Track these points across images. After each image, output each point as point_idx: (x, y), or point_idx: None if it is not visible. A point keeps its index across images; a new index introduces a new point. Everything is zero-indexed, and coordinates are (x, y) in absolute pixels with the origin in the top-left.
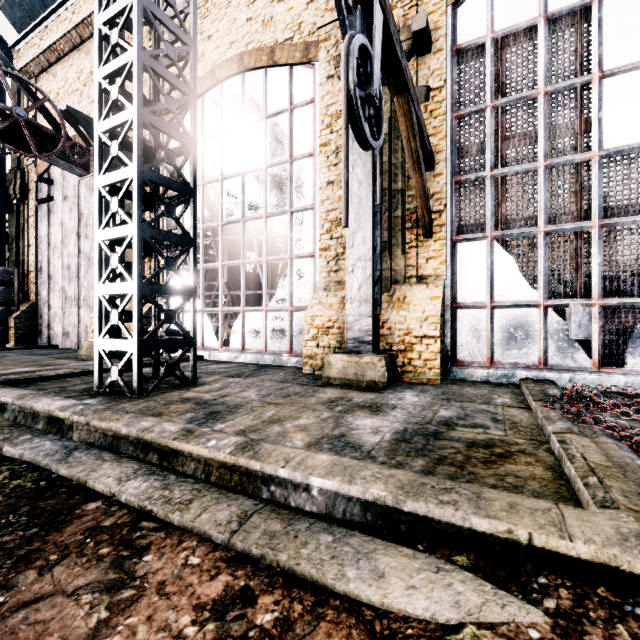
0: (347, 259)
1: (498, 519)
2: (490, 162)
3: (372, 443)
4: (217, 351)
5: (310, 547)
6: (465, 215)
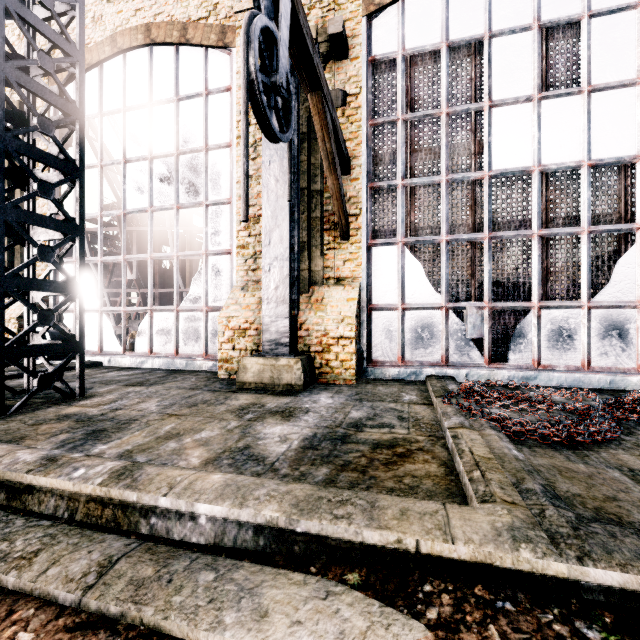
0: (264, 258)
1: (389, 529)
2: (401, 172)
3: (278, 453)
4: (119, 356)
5: (185, 592)
6: (379, 220)
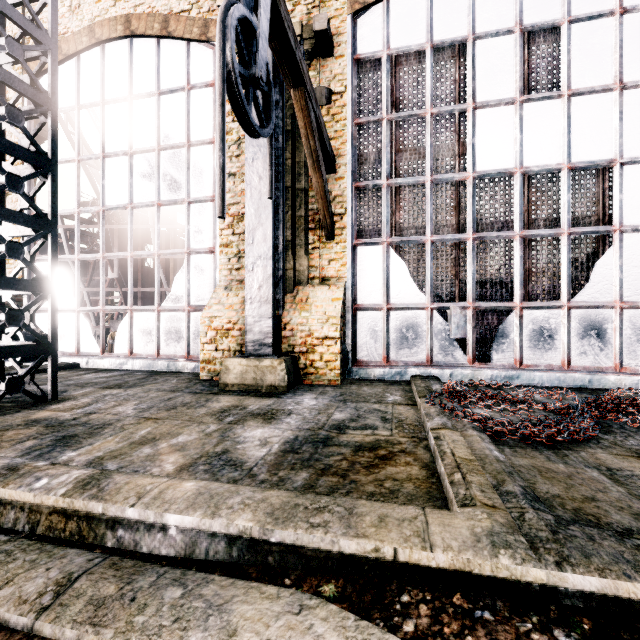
0: (247, 257)
1: (366, 537)
2: (386, 171)
3: (257, 458)
4: (97, 357)
5: (149, 611)
6: (364, 220)
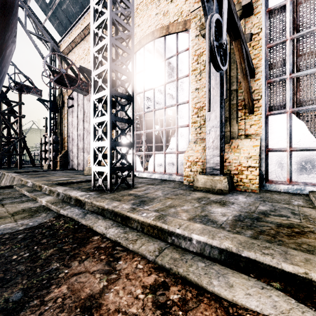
0: (206, 127)
1: (298, 266)
2: (289, 70)
3: (222, 220)
4: (142, 172)
5: (193, 267)
6: (273, 100)
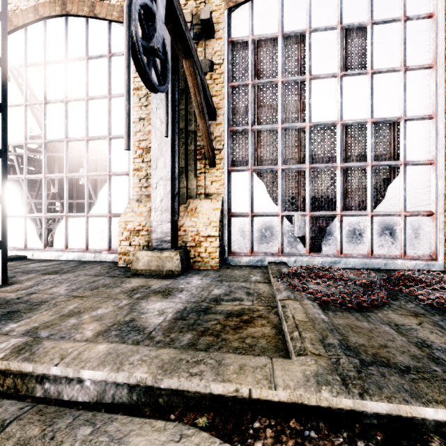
0: (152, 178)
1: (230, 382)
2: (251, 120)
3: (155, 324)
4: (40, 251)
5: None
6: (236, 154)
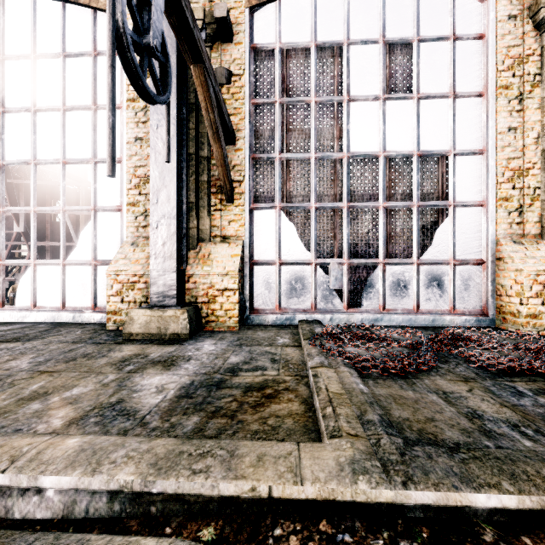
0: (151, 215)
1: (245, 478)
2: (278, 147)
3: (151, 405)
4: None
5: None
6: (260, 187)
